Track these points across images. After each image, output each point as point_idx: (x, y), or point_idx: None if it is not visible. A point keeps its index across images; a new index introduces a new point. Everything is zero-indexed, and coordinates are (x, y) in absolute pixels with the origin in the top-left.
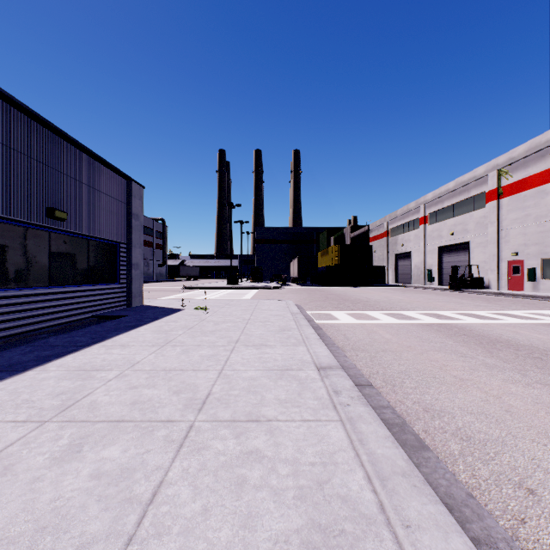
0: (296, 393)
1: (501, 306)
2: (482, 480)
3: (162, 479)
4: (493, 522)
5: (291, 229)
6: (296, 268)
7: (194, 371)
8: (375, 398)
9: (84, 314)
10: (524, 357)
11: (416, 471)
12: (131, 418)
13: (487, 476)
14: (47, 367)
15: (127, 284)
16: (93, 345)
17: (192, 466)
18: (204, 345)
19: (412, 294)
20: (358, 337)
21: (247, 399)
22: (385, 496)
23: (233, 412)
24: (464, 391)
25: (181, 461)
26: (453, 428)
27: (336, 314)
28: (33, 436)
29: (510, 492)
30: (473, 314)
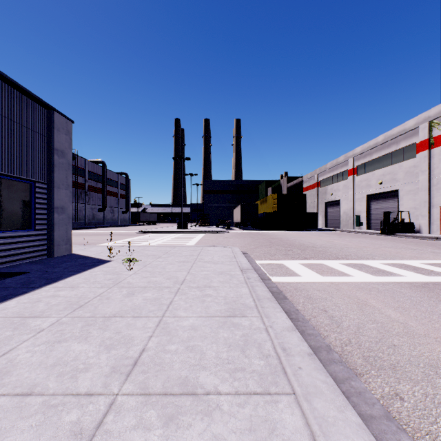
0: None
1: None
2: None
3: None
4: None
5: (234, 181)
6: (238, 214)
7: None
8: None
9: None
10: None
11: None
12: None
13: None
14: None
15: (48, 230)
16: None
17: None
18: (40, 395)
19: (350, 238)
20: (351, 317)
21: None
22: None
23: None
24: None
25: None
26: None
27: (290, 265)
28: None
29: None
30: None
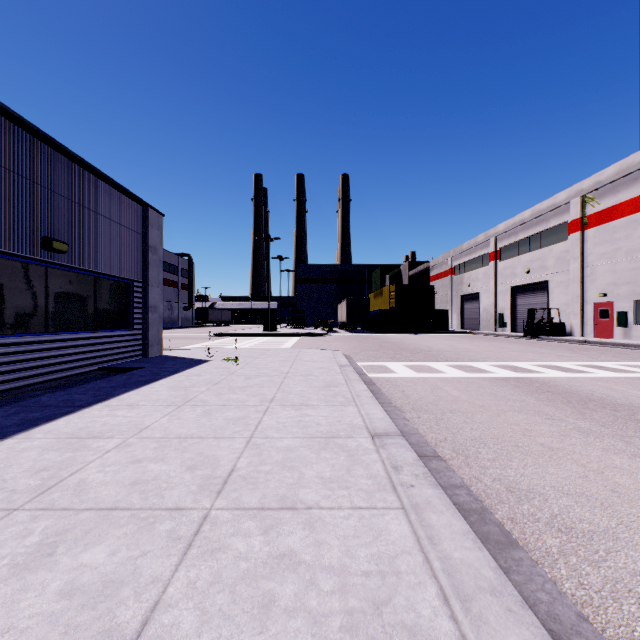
0: (344, 468)
1: (588, 356)
2: (594, 592)
3: (159, 597)
4: None
5: (339, 267)
6: (344, 312)
7: (216, 439)
8: (444, 474)
9: (90, 366)
10: (625, 420)
11: (509, 586)
12: (127, 505)
13: (600, 585)
14: (32, 433)
15: (143, 330)
16: (94, 405)
17: (201, 577)
18: (232, 405)
19: (482, 342)
20: (420, 394)
21: (281, 477)
22: (469, 627)
23: (262, 496)
24: (556, 464)
25: (187, 570)
26: (547, 515)
27: (392, 366)
28: None
29: (634, 610)
30: (556, 367)
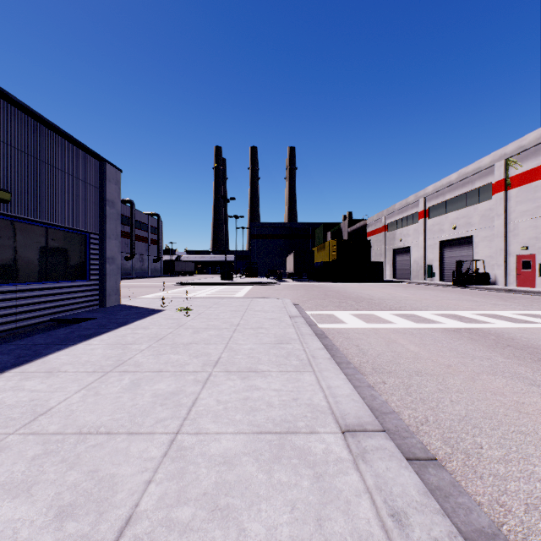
0: (311, 516)
1: (522, 305)
2: None
3: None
4: None
5: (287, 224)
6: (291, 263)
7: (128, 437)
8: (456, 501)
9: (39, 317)
10: None
11: None
12: None
13: None
14: None
15: (100, 280)
16: (6, 372)
17: None
18: (168, 372)
19: (416, 290)
20: (376, 349)
21: None
22: None
23: None
24: None
25: None
26: None
27: (340, 315)
28: None
29: None
30: (499, 316)
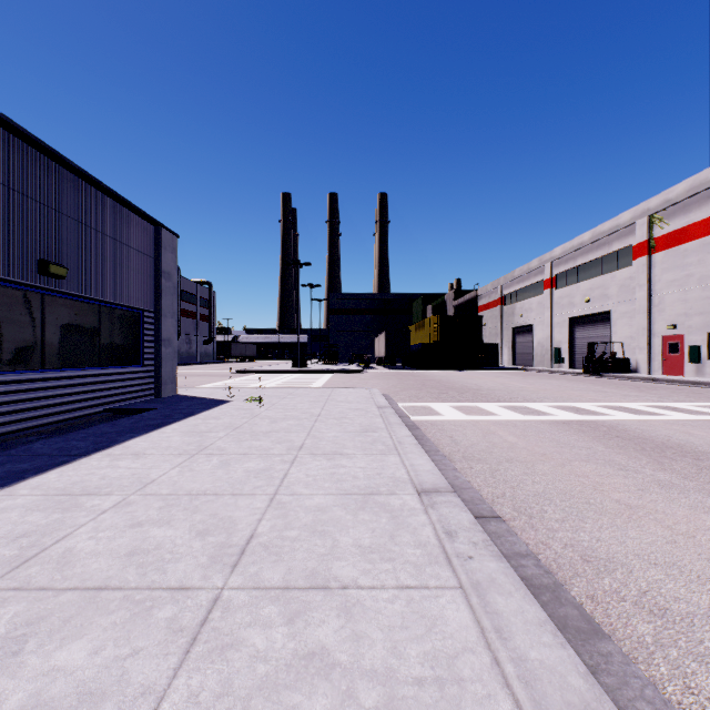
0: (386, 534)
1: (658, 396)
2: (705, 698)
3: None
4: None
5: (376, 296)
6: (382, 346)
7: (234, 496)
8: (506, 539)
9: (93, 407)
10: None
11: (607, 701)
12: (120, 583)
13: None
14: (16, 489)
15: (155, 366)
16: (93, 454)
17: (206, 686)
18: (253, 454)
19: (537, 380)
20: (471, 440)
21: (311, 545)
22: None
23: (286, 571)
24: (637, 526)
25: (189, 676)
26: (634, 592)
27: (437, 407)
28: None
29: None
30: (624, 408)
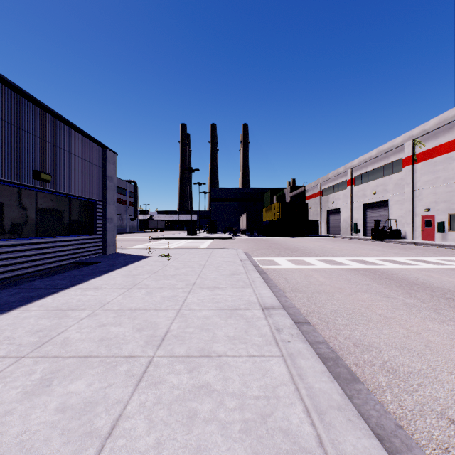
0: (243, 330)
1: (416, 253)
2: (408, 411)
3: (121, 412)
4: (421, 453)
5: (241, 190)
6: (244, 222)
7: (156, 311)
8: (311, 334)
9: (66, 260)
10: (438, 298)
11: (350, 405)
12: (97, 354)
13: (412, 407)
14: (30, 307)
15: (103, 235)
16: (71, 288)
17: (148, 399)
18: (166, 288)
19: (342, 243)
20: (297, 280)
21: (201, 336)
22: (323, 430)
23: (187, 348)
24: (388, 328)
25: (139, 395)
26: (380, 361)
27: (278, 260)
28: (10, 371)
29: (434, 422)
30: (393, 261)
